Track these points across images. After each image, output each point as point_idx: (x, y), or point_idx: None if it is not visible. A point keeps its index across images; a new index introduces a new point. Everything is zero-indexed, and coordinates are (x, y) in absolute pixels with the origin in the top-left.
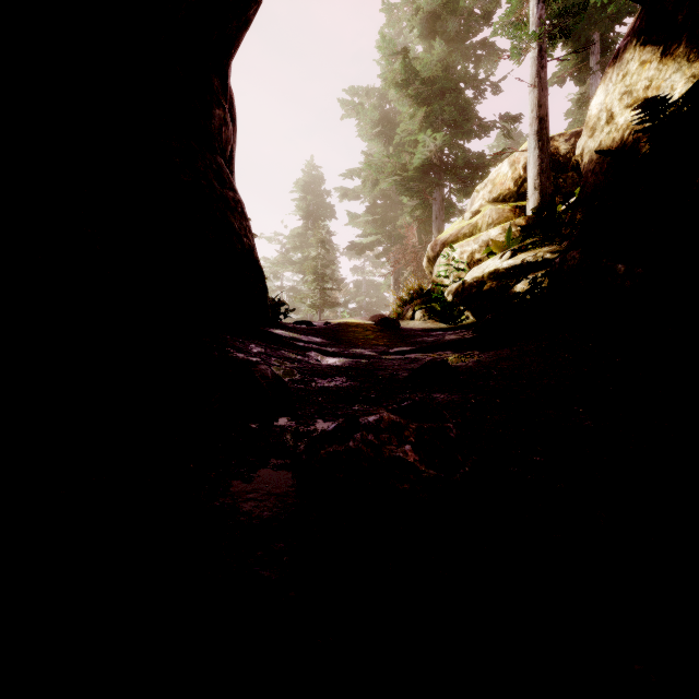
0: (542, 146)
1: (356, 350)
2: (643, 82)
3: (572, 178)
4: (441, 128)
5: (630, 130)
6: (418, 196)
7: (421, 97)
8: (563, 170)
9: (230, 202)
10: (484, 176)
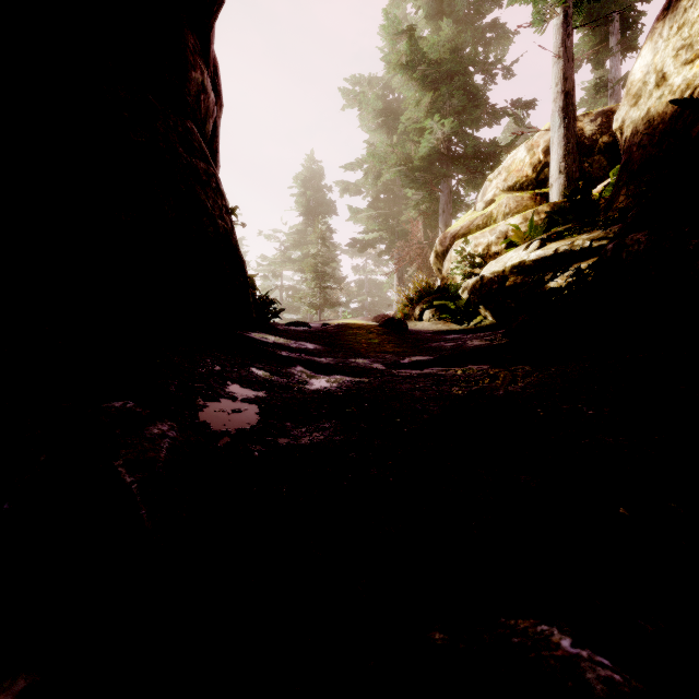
0: (568, 124)
1: (358, 360)
2: None
3: (599, 162)
4: (449, 115)
5: (692, 89)
6: (424, 187)
7: (427, 81)
8: (588, 154)
9: (201, 175)
10: (495, 166)
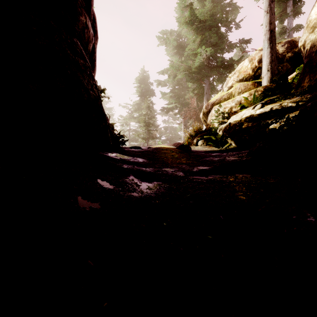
0: (272, 46)
1: (167, 169)
2: None
3: (286, 66)
4: (209, 47)
5: None
6: (197, 81)
7: (199, 30)
8: (281, 62)
9: (81, 66)
10: (231, 71)
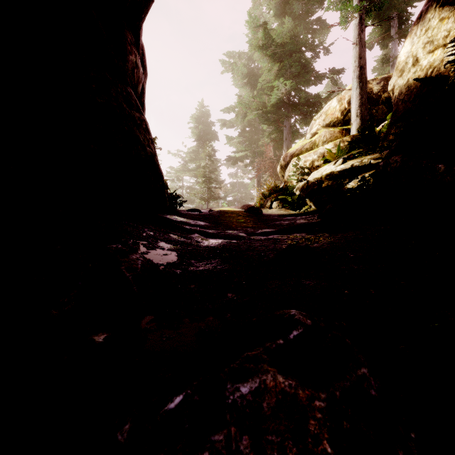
0: (362, 86)
1: (231, 231)
2: (443, 33)
3: (382, 109)
4: (289, 78)
5: (433, 69)
6: (274, 124)
7: (275, 56)
8: (375, 104)
9: (137, 120)
10: (318, 110)
